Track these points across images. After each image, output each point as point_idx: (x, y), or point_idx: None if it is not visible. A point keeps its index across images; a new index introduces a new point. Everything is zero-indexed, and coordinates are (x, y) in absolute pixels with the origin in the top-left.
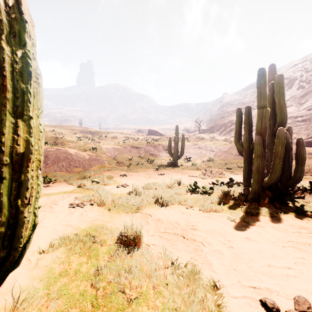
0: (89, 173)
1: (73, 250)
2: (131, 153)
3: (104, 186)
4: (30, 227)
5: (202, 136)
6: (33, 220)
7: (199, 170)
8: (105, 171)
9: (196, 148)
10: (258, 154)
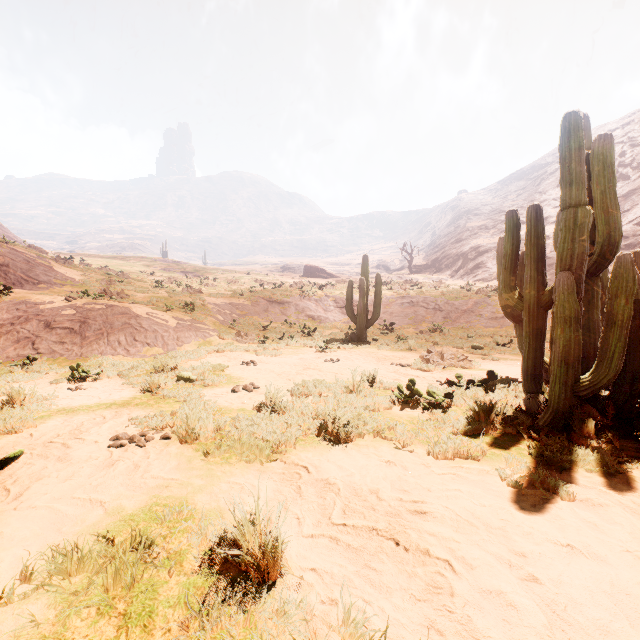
0: (175, 358)
1: (85, 594)
2: (269, 315)
3: (204, 389)
4: None
5: (415, 279)
6: None
7: (414, 351)
8: (210, 354)
9: (406, 305)
10: (567, 316)
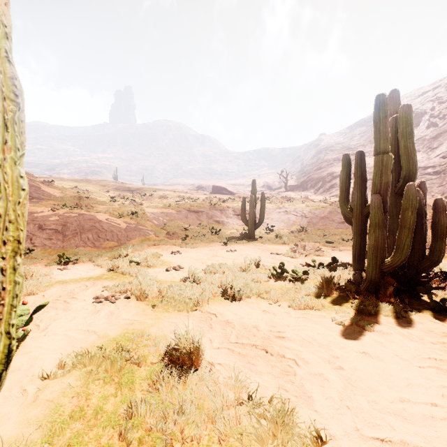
0: (127, 249)
1: (95, 374)
2: (188, 220)
3: (147, 269)
4: (0, 361)
5: (289, 195)
6: (6, 347)
7: (286, 244)
8: (150, 247)
9: (282, 213)
10: (376, 222)
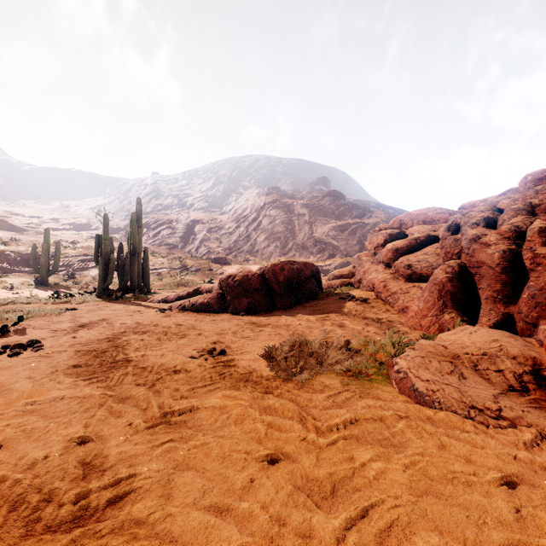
0: None
1: None
2: None
3: None
4: None
5: None
6: None
7: None
8: None
9: (87, 261)
10: (101, 268)
